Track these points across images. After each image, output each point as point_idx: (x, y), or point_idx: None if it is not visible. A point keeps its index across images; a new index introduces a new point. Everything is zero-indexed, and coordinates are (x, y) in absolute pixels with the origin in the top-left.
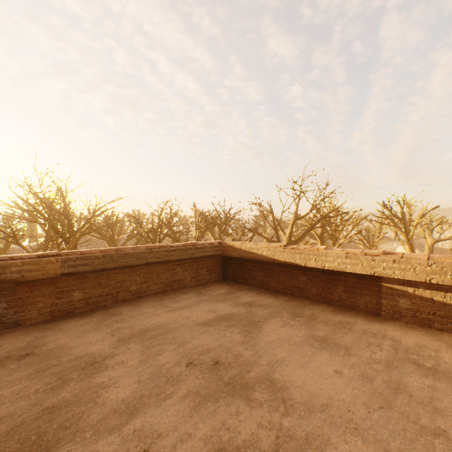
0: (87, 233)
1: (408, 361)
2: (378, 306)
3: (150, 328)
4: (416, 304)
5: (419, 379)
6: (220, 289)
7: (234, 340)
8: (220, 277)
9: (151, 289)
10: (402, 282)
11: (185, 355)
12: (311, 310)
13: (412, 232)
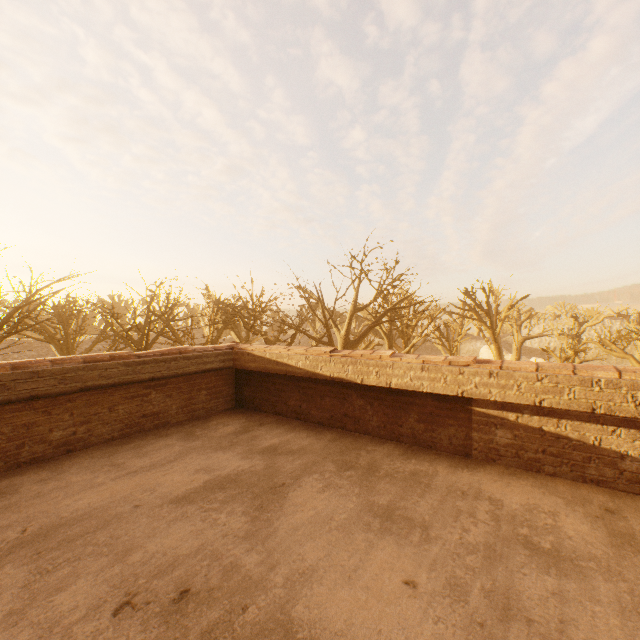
0: (12, 332)
1: (517, 541)
2: (467, 443)
3: (67, 521)
4: (520, 438)
5: (537, 579)
6: (229, 426)
7: (230, 532)
8: (233, 404)
9: (97, 435)
10: (500, 405)
11: (120, 583)
12: (370, 454)
13: (500, 327)
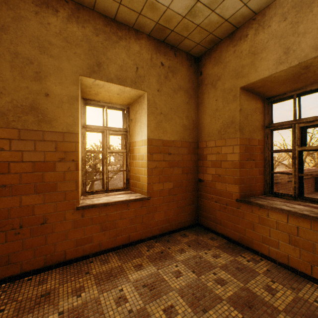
0: None
1: None
2: None
3: None
4: None
5: None
6: None
7: None
8: (314, 190)
9: None
10: None
11: None
12: None
13: None
